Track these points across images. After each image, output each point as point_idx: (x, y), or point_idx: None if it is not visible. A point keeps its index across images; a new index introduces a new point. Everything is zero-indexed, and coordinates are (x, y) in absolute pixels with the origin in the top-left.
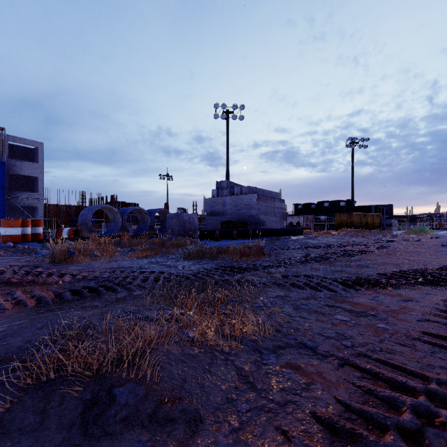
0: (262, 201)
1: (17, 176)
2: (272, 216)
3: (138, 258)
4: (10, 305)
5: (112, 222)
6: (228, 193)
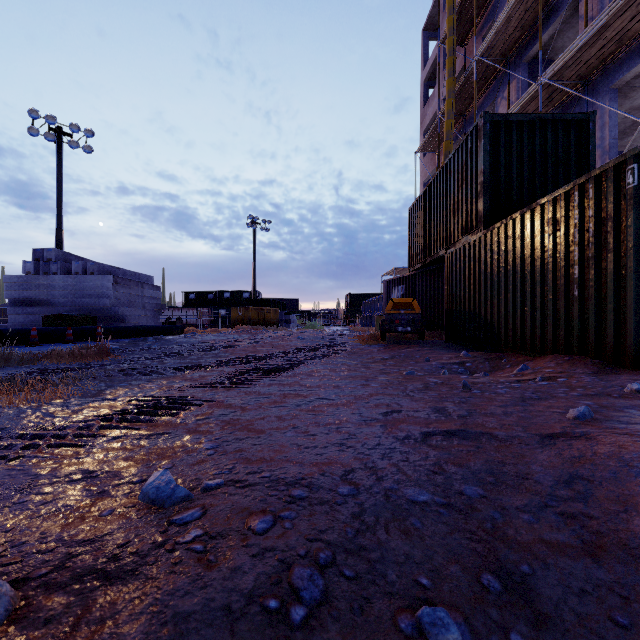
0: (122, 287)
1: None
2: (139, 309)
3: None
4: None
5: None
6: (60, 270)
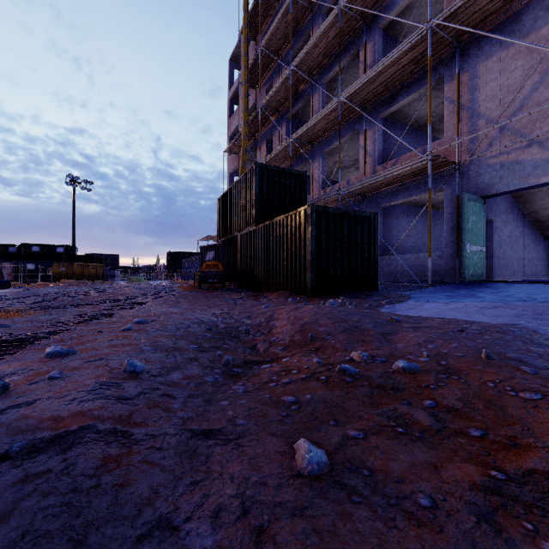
0: None
1: None
2: None
3: None
4: None
5: None
6: None
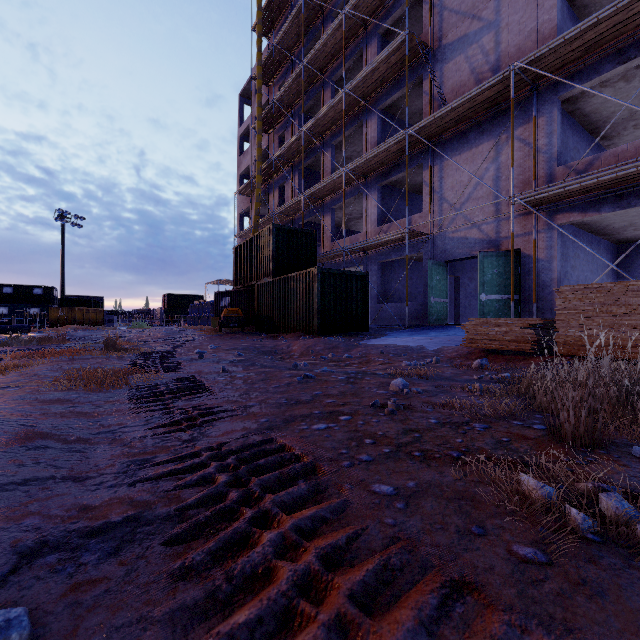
0: None
1: None
2: None
3: None
4: None
5: None
6: None
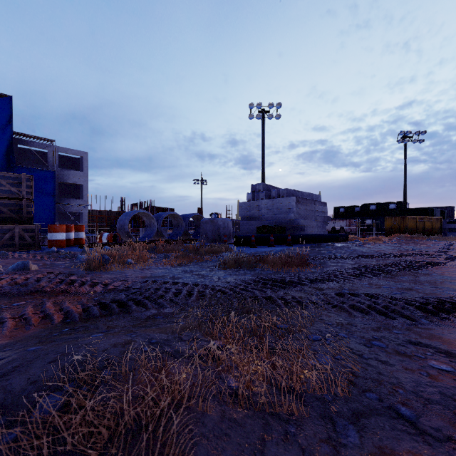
0: (301, 204)
1: (66, 184)
2: (312, 221)
3: (171, 266)
4: (37, 319)
5: (148, 227)
6: (264, 197)
